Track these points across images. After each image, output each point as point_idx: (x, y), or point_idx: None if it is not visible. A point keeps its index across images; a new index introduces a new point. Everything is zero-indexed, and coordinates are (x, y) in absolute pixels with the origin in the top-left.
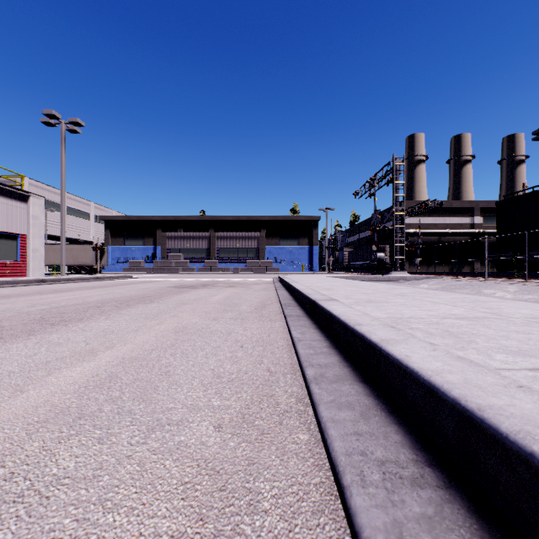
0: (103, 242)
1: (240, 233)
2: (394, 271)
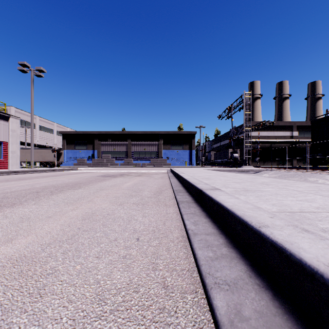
0: (61, 148)
1: (146, 142)
2: (244, 165)
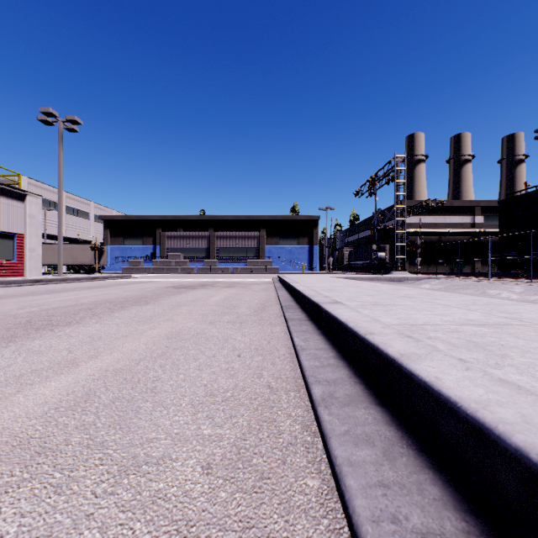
0: (102, 242)
1: (240, 233)
2: (395, 271)
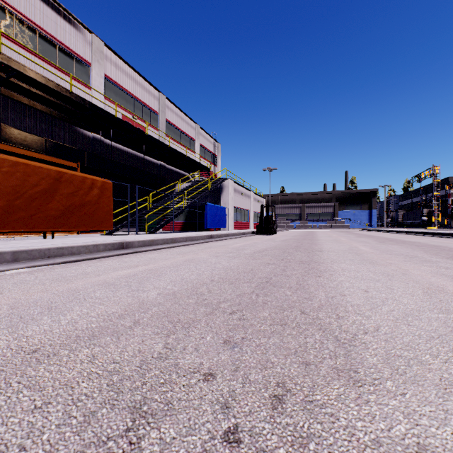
0: None
1: (321, 204)
2: (433, 227)
